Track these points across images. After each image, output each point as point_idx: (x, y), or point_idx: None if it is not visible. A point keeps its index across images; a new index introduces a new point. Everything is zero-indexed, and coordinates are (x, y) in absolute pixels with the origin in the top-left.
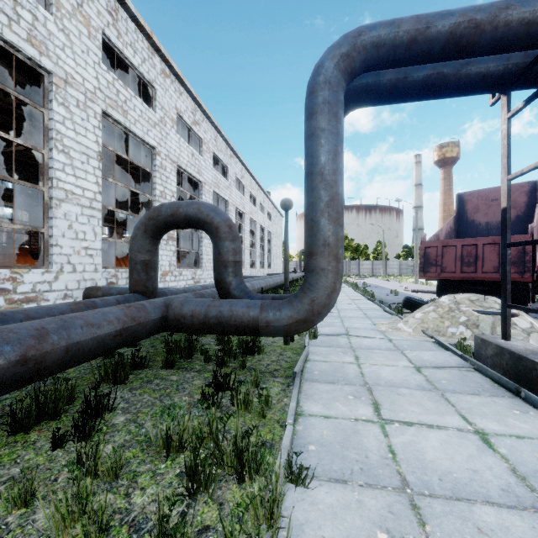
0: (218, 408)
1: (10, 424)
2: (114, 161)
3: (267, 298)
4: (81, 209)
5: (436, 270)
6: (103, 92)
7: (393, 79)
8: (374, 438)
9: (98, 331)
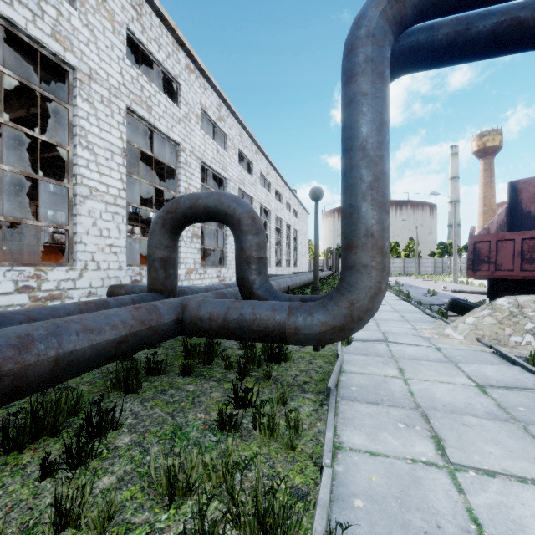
0: (238, 432)
1: (2, 442)
2: (144, 163)
3: (295, 298)
4: (106, 206)
5: (489, 268)
6: (128, 87)
7: (451, 32)
8: (444, 493)
9: (98, 338)
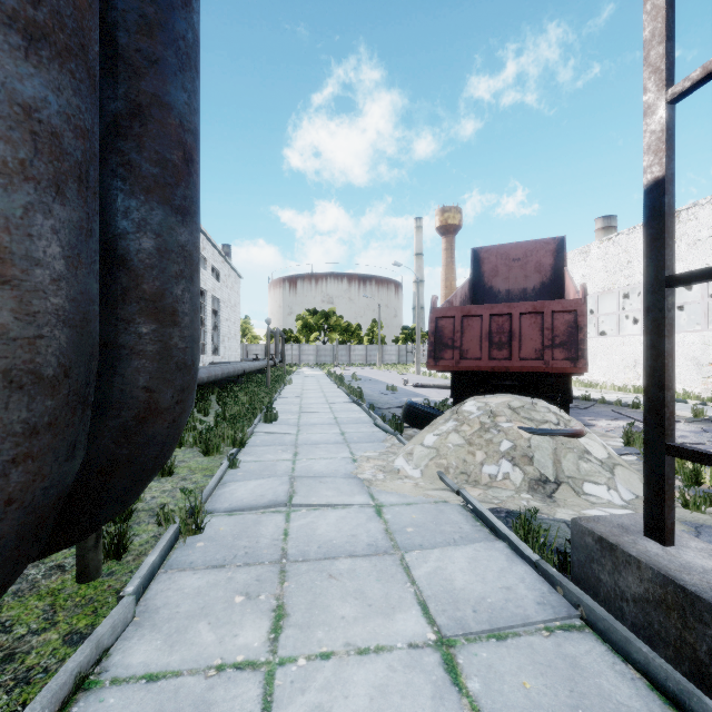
0: None
1: None
2: None
3: None
4: None
5: (453, 355)
6: None
7: None
8: None
9: None
